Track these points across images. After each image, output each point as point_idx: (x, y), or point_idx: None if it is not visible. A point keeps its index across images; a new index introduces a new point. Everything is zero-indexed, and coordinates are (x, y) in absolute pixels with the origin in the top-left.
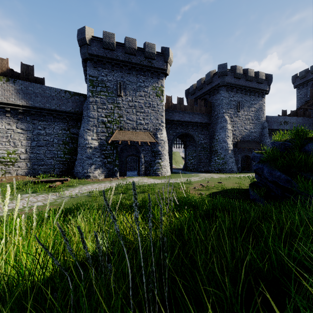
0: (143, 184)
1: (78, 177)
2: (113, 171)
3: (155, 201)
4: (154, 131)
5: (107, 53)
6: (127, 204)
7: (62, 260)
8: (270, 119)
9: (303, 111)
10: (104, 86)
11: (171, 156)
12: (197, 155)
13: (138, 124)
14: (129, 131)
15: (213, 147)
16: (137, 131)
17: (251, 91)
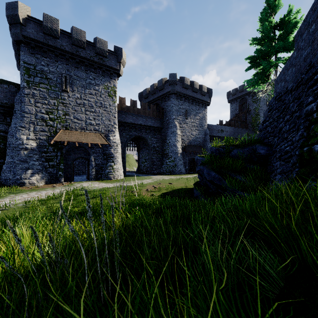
0: (94, 188)
1: (7, 185)
2: (57, 176)
3: (108, 205)
4: (106, 133)
5: (49, 39)
6: (75, 211)
7: (2, 275)
8: (211, 127)
9: (234, 122)
10: (45, 78)
11: (125, 159)
12: (150, 158)
13: (88, 124)
14: (77, 131)
15: (165, 150)
16: (86, 132)
17: (196, 101)
